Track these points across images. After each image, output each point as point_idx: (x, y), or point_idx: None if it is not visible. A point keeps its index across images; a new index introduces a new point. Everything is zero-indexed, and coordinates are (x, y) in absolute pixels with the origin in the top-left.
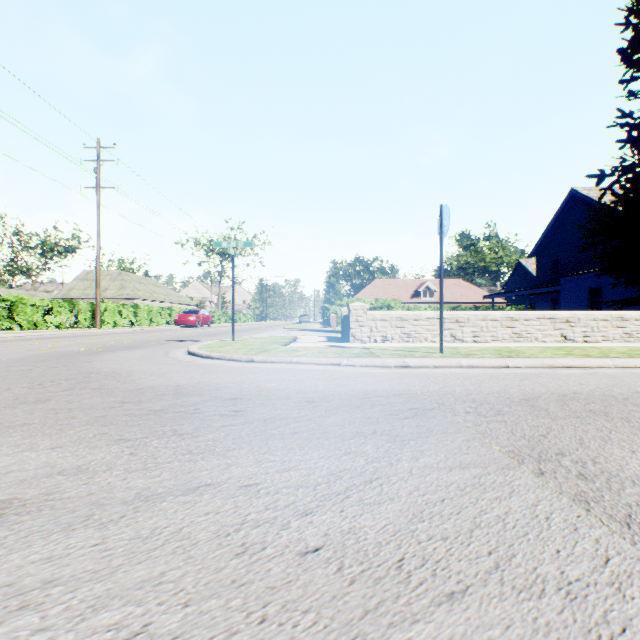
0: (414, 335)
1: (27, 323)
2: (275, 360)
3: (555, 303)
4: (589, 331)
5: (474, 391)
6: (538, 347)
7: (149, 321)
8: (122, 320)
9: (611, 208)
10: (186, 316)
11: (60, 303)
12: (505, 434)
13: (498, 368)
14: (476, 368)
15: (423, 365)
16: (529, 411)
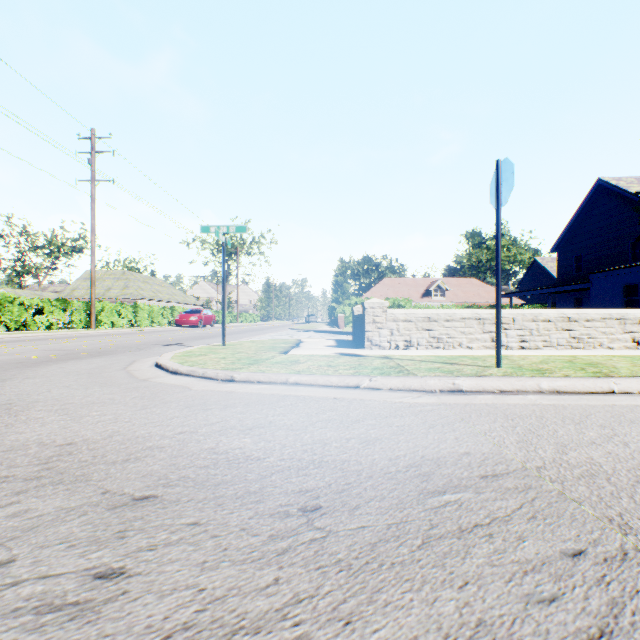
0: (445, 339)
1: (14, 323)
2: (264, 379)
3: (579, 302)
4: None
5: (638, 465)
6: (616, 357)
7: (149, 321)
8: (120, 320)
9: None
10: (187, 316)
11: (51, 302)
12: None
13: (598, 394)
14: (564, 394)
15: (483, 389)
16: None
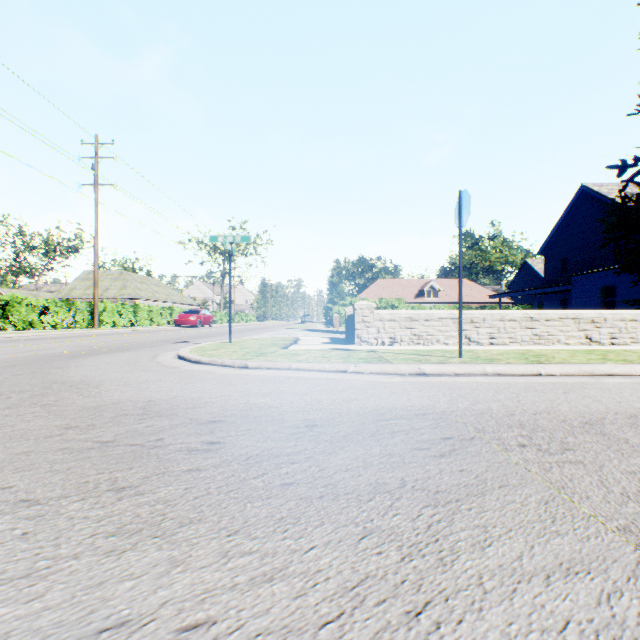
0: (425, 337)
1: (22, 323)
2: (272, 366)
3: (564, 303)
4: (616, 332)
5: (515, 409)
6: (564, 350)
7: (149, 321)
8: (121, 320)
9: (632, 201)
10: (186, 316)
11: (57, 303)
12: (596, 489)
13: (529, 376)
14: (503, 376)
15: (442, 372)
16: (605, 443)
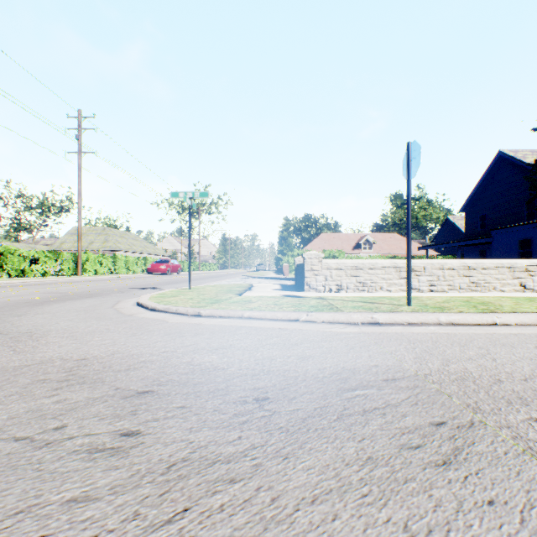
0: (369, 284)
1: (14, 271)
2: (224, 314)
3: (483, 253)
4: None
5: (499, 372)
6: (505, 297)
7: (126, 269)
8: (102, 269)
9: None
10: (158, 265)
11: (45, 254)
12: None
13: (484, 325)
14: (458, 325)
15: (395, 321)
16: None
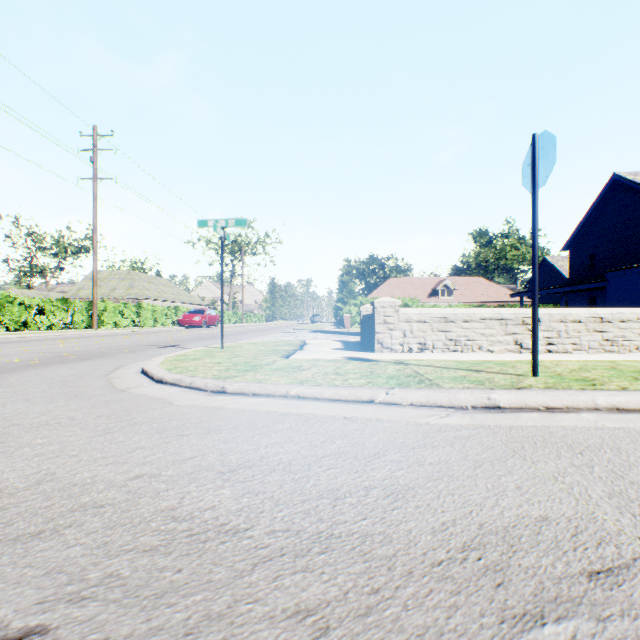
0: (464, 342)
1: (14, 324)
2: (260, 391)
3: (593, 301)
4: None
5: None
6: None
7: (153, 321)
8: (123, 320)
9: None
10: (191, 316)
11: (53, 302)
12: None
13: None
14: (627, 412)
15: (525, 405)
16: None
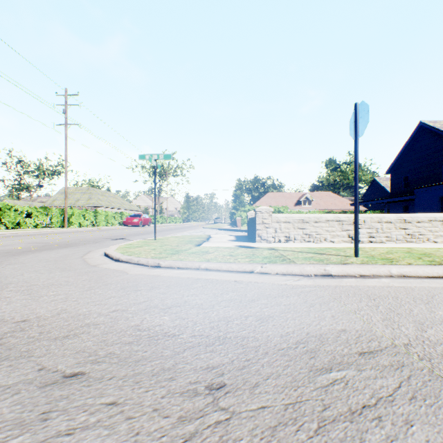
0: (314, 236)
1: (11, 224)
2: (182, 265)
3: (406, 209)
4: None
5: None
6: (442, 248)
7: (105, 222)
8: (85, 222)
9: None
10: (131, 219)
11: (37, 209)
12: None
13: (435, 278)
14: (409, 278)
15: (347, 274)
16: None
